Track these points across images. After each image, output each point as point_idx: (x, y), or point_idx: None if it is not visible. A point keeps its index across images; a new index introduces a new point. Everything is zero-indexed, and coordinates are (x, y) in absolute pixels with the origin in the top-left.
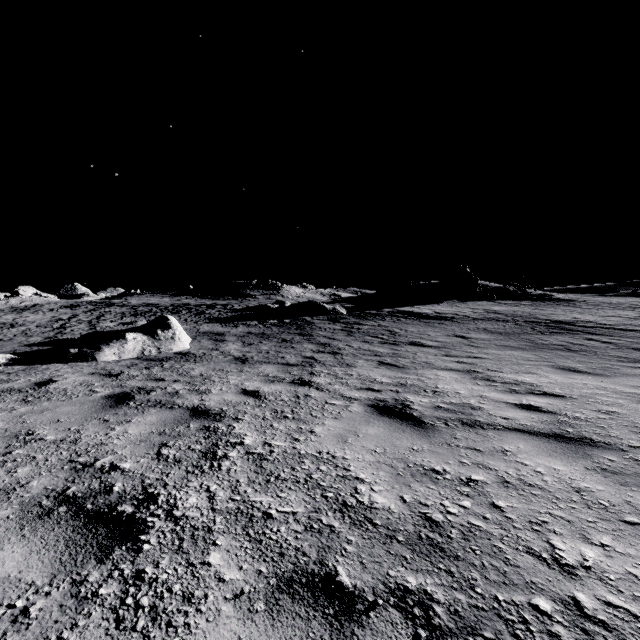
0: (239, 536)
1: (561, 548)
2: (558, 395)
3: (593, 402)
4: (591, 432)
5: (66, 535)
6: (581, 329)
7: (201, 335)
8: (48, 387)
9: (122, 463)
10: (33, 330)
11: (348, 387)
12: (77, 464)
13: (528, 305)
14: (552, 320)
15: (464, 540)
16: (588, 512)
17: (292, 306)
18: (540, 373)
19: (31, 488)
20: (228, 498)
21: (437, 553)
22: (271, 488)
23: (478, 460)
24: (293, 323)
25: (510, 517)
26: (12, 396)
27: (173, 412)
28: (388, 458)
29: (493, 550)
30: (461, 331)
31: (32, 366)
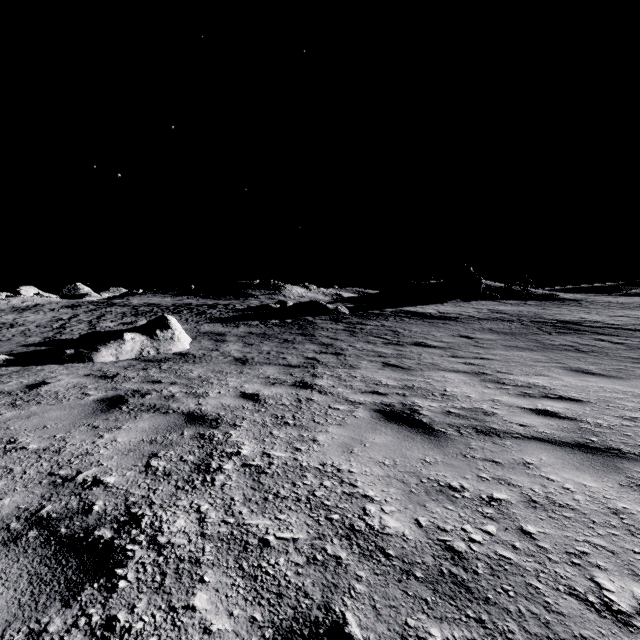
0: (231, 570)
1: (609, 589)
2: (575, 399)
3: (613, 407)
4: (618, 441)
5: (31, 568)
6: (589, 329)
7: (201, 335)
8: (39, 390)
9: (106, 477)
10: (32, 330)
11: (352, 390)
12: (57, 478)
13: (533, 305)
14: (558, 320)
15: (493, 577)
16: (633, 540)
17: (294, 306)
18: (552, 375)
19: (1, 507)
20: (220, 520)
21: (463, 595)
22: (269, 508)
23: (498, 474)
24: (295, 323)
25: (543, 546)
26: (0, 399)
27: (167, 417)
28: (398, 472)
29: (529, 591)
30: (466, 331)
31: (27, 367)
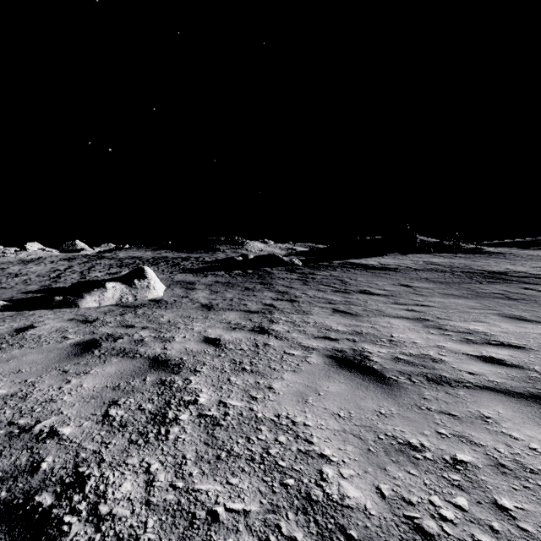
0: None
1: None
2: (517, 346)
3: None
4: None
5: None
6: (515, 279)
7: (174, 284)
8: (25, 333)
9: (63, 427)
10: (33, 279)
11: (306, 335)
12: (15, 428)
13: (463, 257)
14: (487, 271)
15: None
16: None
17: (254, 258)
18: (489, 321)
19: None
20: (168, 484)
21: None
22: (221, 469)
23: (458, 430)
24: (255, 273)
25: (526, 529)
26: None
27: (133, 362)
28: (354, 425)
29: None
30: (405, 280)
31: (21, 312)
